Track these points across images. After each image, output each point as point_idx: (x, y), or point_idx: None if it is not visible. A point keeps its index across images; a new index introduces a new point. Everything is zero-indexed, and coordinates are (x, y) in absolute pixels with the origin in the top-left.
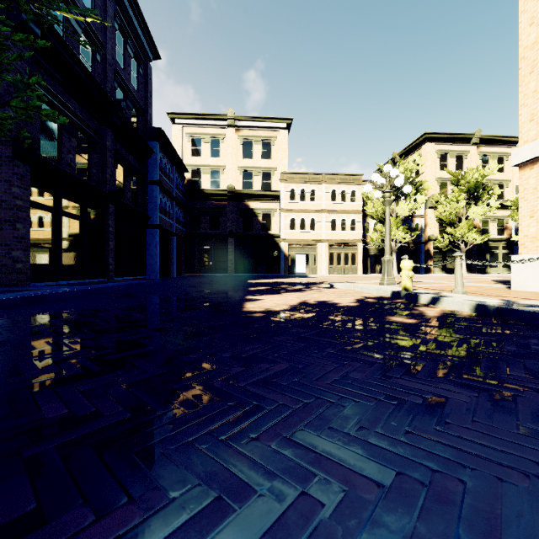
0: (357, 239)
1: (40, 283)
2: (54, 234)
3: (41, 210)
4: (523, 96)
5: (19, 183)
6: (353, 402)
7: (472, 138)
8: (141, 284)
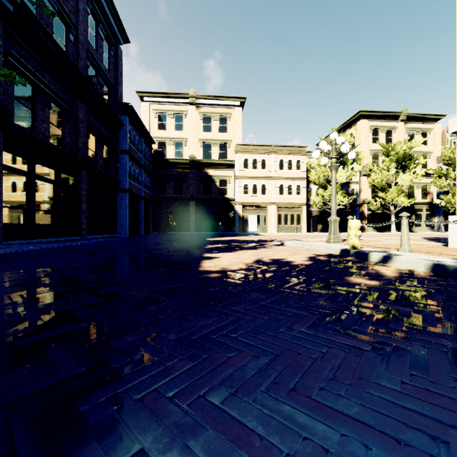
0: (302, 202)
1: (13, 241)
2: (28, 196)
3: (15, 174)
4: None
5: None
6: (364, 451)
7: (399, 116)
8: (109, 242)
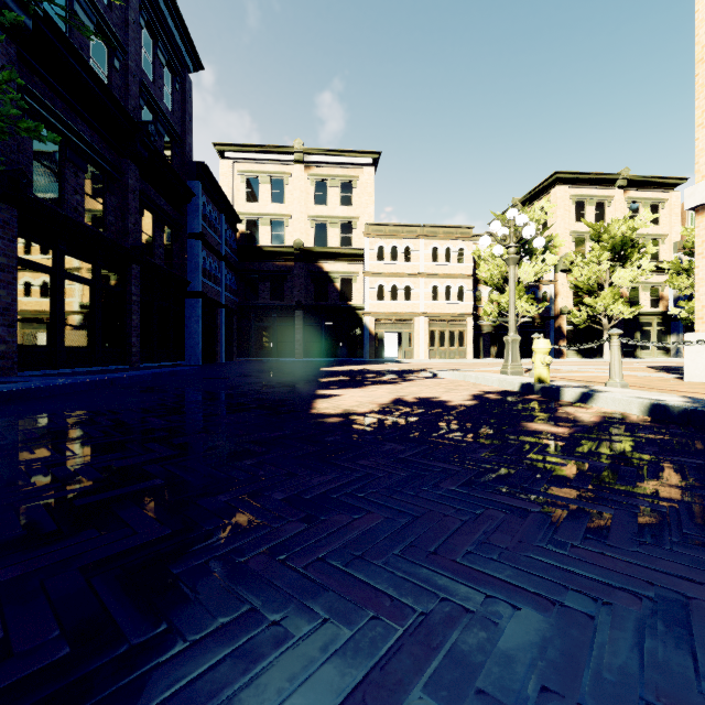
0: (466, 312)
1: (32, 372)
2: (53, 304)
3: (35, 271)
4: (701, 113)
5: (1, 232)
6: (511, 611)
7: (617, 179)
8: (175, 372)
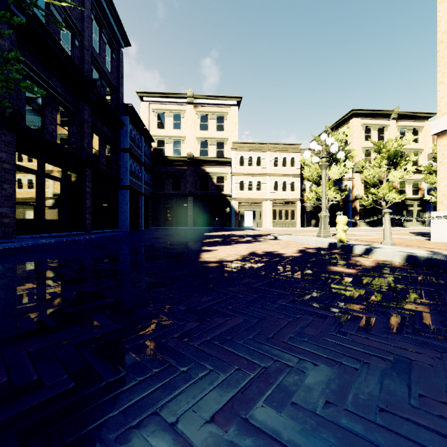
0: (296, 198)
1: (25, 235)
2: (38, 193)
3: (26, 173)
4: (441, 74)
5: (6, 149)
6: (313, 366)
7: (391, 114)
8: (113, 236)
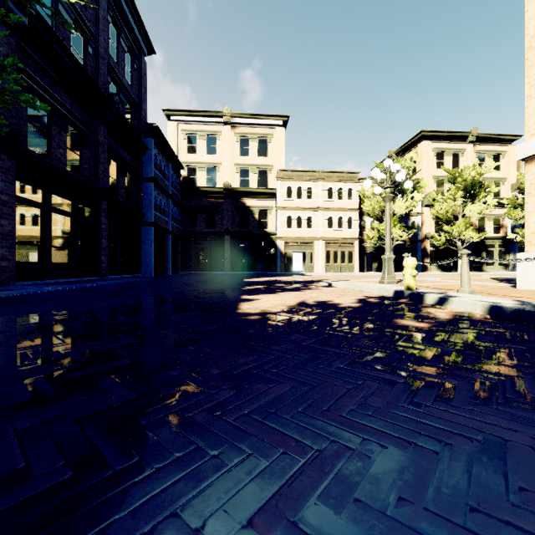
0: (354, 237)
1: (27, 282)
2: (42, 231)
3: (29, 206)
4: (530, 87)
5: (4, 177)
6: (380, 449)
7: (468, 136)
8: (134, 282)
